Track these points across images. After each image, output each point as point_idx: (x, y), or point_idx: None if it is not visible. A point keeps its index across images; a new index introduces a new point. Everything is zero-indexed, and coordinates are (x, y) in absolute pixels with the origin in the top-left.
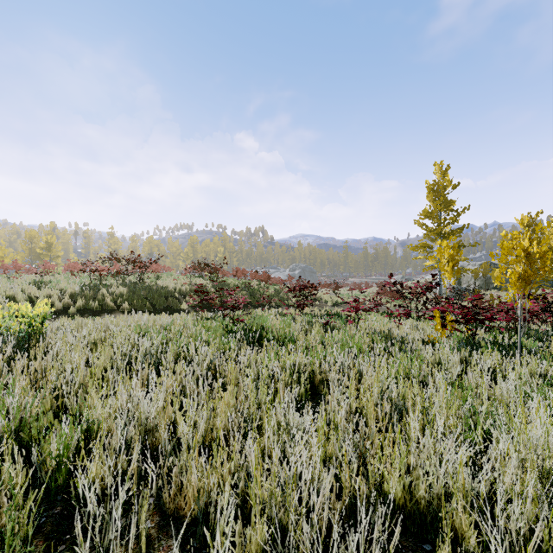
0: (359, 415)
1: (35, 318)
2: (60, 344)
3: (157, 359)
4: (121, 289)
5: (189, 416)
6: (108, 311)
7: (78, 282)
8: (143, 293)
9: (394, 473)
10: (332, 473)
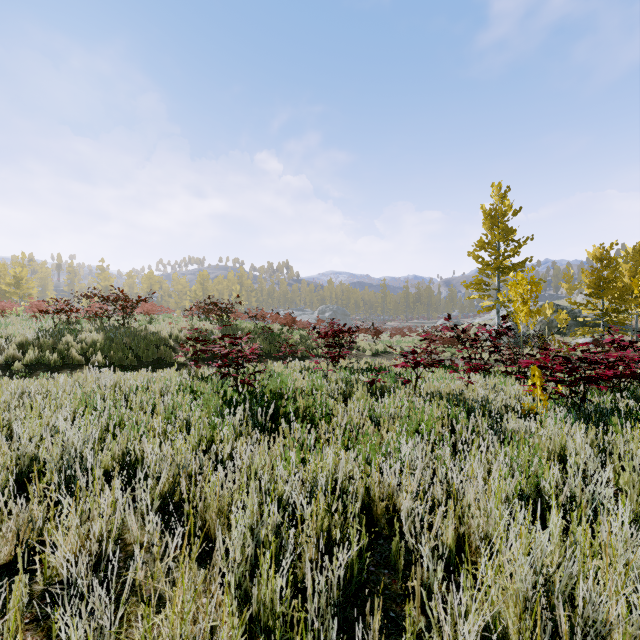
0: (490, 631)
1: None
2: None
3: (83, 464)
4: (94, 336)
5: None
6: (72, 366)
7: (36, 326)
8: (125, 341)
9: None
10: None
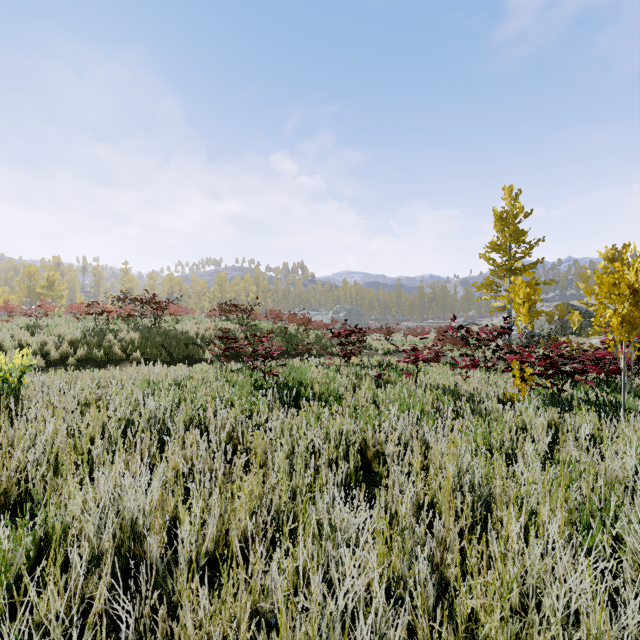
0: (429, 505)
1: (14, 371)
2: (41, 405)
3: (165, 424)
4: (132, 335)
5: (195, 513)
6: (115, 361)
7: (80, 326)
8: (158, 339)
9: (493, 612)
10: (403, 625)
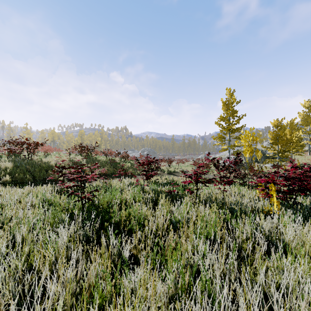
0: None
1: None
2: None
3: None
4: (6, 165)
5: None
6: None
7: None
8: (27, 167)
9: None
10: None
